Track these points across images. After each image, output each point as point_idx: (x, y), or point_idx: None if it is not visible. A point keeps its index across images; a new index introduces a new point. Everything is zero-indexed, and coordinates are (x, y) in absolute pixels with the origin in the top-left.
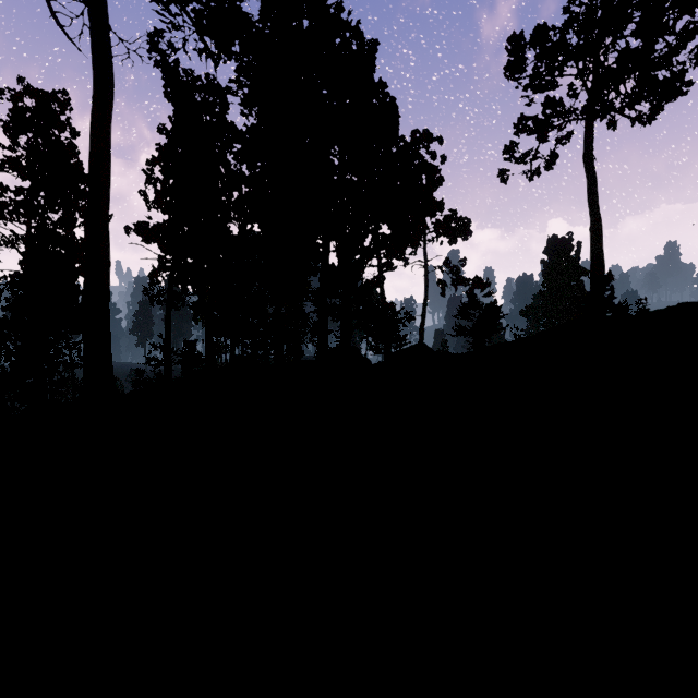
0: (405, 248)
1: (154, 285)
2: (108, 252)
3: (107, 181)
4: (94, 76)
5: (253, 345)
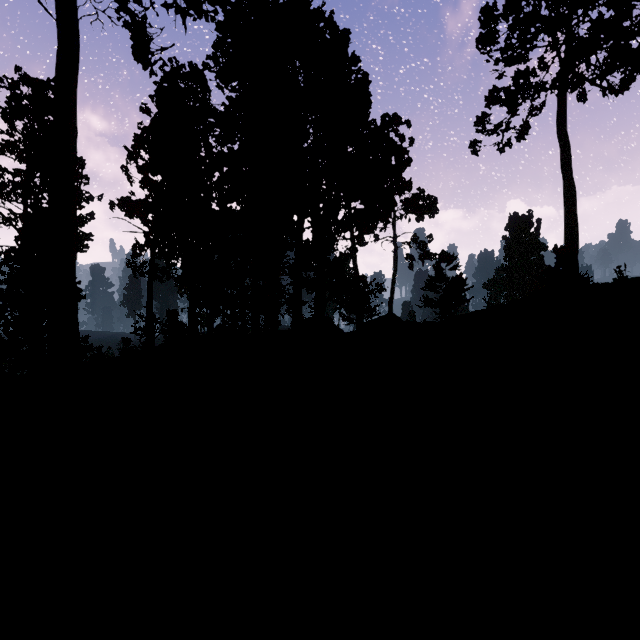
0: (376, 221)
1: (136, 257)
2: (74, 216)
3: (72, 142)
4: (58, 32)
5: (232, 315)
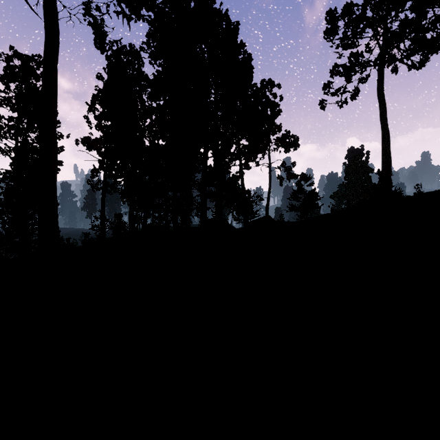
0: (257, 153)
1: (94, 177)
2: (55, 151)
3: (54, 103)
4: (45, 30)
5: (159, 217)
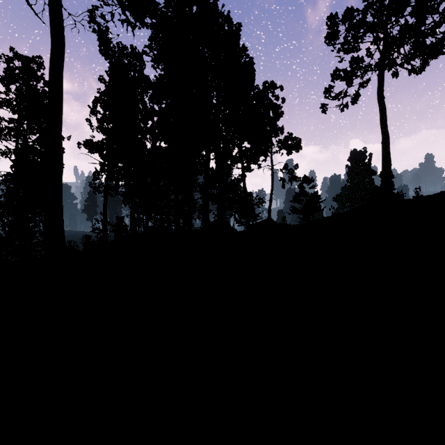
0: (259, 156)
1: (96, 180)
2: (61, 156)
3: (60, 108)
4: (51, 38)
5: (161, 219)
